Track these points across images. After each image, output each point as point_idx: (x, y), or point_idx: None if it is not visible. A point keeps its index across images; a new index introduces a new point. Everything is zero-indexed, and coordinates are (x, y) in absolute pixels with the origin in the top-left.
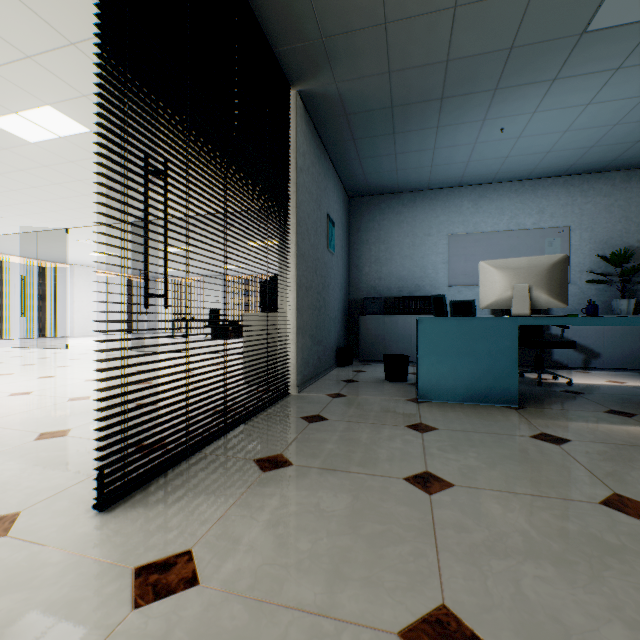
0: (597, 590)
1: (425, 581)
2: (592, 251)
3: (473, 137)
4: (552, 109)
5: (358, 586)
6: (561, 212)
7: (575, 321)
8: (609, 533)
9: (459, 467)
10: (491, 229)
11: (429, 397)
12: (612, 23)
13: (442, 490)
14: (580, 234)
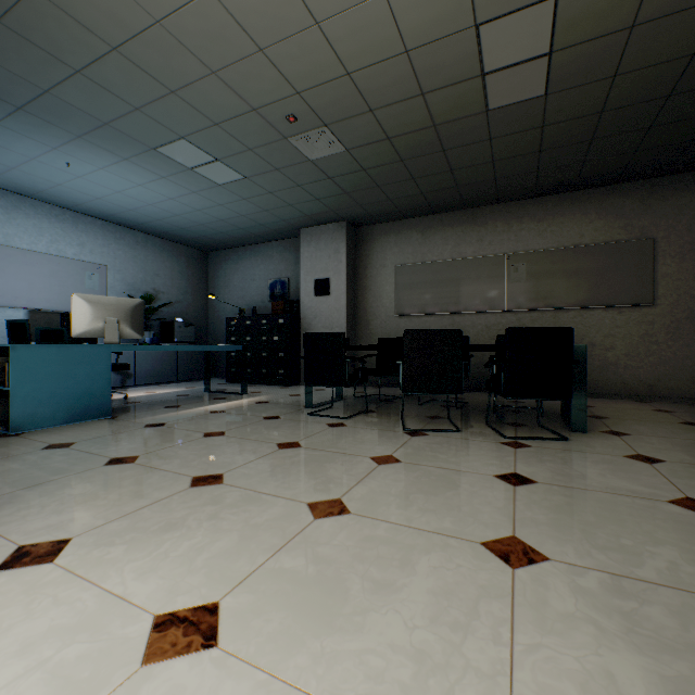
0: (227, 453)
1: (179, 477)
2: (124, 291)
3: (35, 153)
4: (116, 174)
5: (158, 491)
6: (100, 251)
7: (150, 348)
8: (216, 442)
9: (129, 450)
10: (29, 247)
11: (26, 428)
12: (170, 156)
13: (137, 459)
14: (115, 274)
